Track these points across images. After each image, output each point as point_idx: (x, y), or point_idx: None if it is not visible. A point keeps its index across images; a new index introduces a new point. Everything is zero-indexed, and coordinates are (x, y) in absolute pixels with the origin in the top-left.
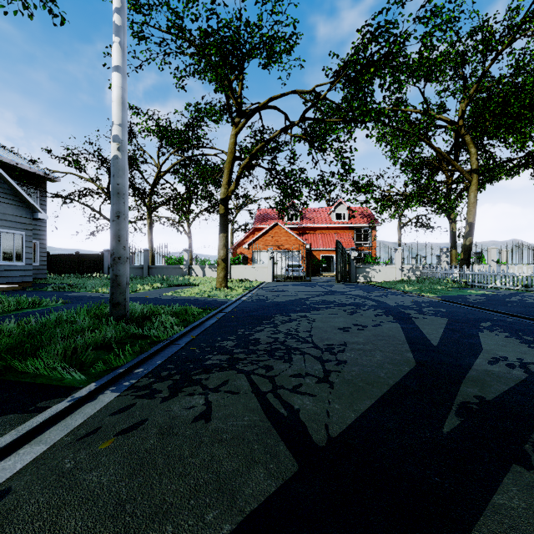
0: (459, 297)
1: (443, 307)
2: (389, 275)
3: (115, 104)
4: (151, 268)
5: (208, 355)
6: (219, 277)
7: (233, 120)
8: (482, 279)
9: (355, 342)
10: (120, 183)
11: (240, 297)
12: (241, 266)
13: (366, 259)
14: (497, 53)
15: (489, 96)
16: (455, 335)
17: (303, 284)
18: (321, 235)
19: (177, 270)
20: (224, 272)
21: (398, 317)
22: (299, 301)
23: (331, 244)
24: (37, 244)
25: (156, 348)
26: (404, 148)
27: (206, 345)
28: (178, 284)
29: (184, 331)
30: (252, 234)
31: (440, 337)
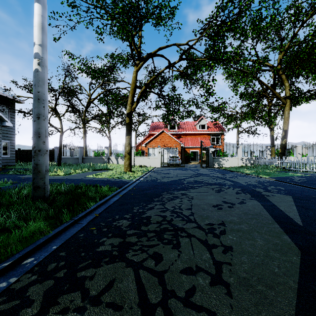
0: (286, 178)
1: (280, 186)
2: (233, 163)
3: (36, 28)
4: (84, 158)
5: (102, 237)
6: (126, 164)
7: (135, 62)
8: (296, 166)
9: (231, 221)
10: (40, 91)
11: (139, 178)
12: (141, 157)
13: (218, 153)
14: (303, 22)
15: (300, 48)
16: (310, 213)
17: (180, 168)
18: (190, 138)
19: (100, 160)
20: (128, 161)
21: (254, 195)
22: (179, 181)
23: (196, 143)
24: (9, 143)
25: (58, 230)
26: (243, 83)
27: (104, 224)
28: (100, 168)
29: (90, 209)
30: (148, 138)
31: (298, 215)
